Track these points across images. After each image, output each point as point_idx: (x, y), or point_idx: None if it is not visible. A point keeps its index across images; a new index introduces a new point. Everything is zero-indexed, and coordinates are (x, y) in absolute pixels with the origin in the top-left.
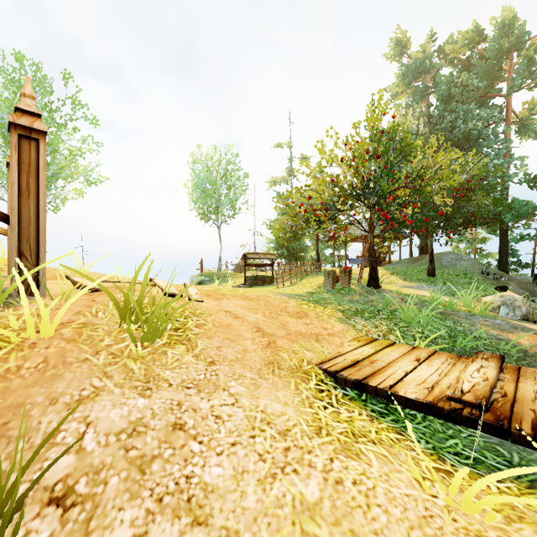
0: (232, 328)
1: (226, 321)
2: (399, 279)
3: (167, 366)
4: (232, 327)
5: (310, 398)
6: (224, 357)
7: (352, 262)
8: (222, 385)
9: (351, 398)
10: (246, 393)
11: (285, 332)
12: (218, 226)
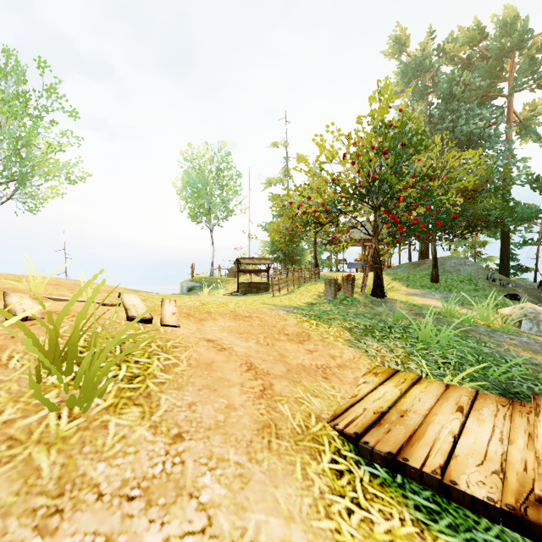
0: (214, 368)
1: (206, 357)
2: (402, 286)
3: (102, 453)
4: (213, 366)
5: (326, 493)
6: (198, 424)
7: (351, 266)
8: (189, 485)
9: (382, 482)
10: (226, 501)
11: (285, 368)
12: (210, 228)
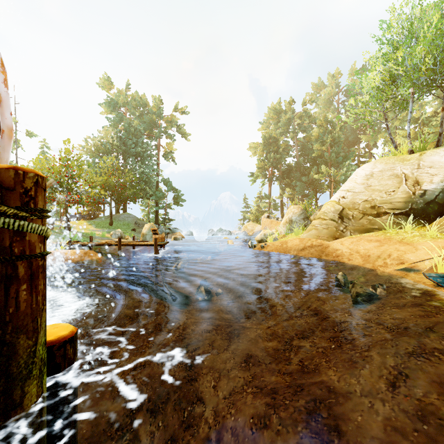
0: None
1: None
2: (93, 227)
3: None
4: None
5: None
6: None
7: (71, 217)
8: None
9: None
10: None
11: None
12: None
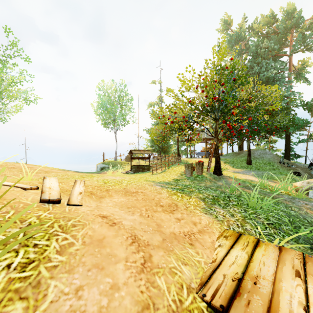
0: (105, 244)
1: (99, 233)
2: (230, 167)
3: None
4: (104, 242)
5: None
6: None
7: (198, 154)
8: None
9: None
10: None
11: (161, 237)
12: (115, 131)
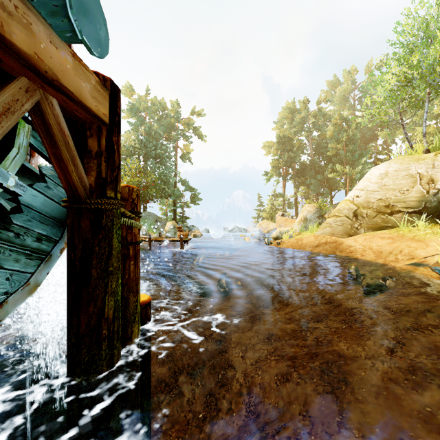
0: None
1: None
2: None
3: None
4: None
5: None
6: None
7: None
8: None
9: None
10: None
11: None
12: None
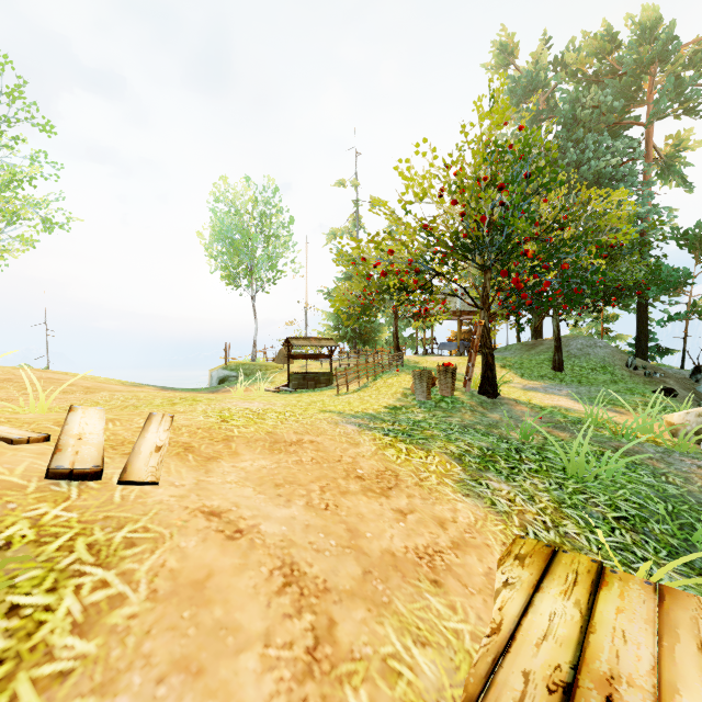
0: (210, 594)
1: (197, 563)
2: (515, 376)
3: None
4: (209, 590)
5: None
6: None
7: (443, 347)
8: None
9: None
10: None
11: (358, 566)
12: (252, 295)
